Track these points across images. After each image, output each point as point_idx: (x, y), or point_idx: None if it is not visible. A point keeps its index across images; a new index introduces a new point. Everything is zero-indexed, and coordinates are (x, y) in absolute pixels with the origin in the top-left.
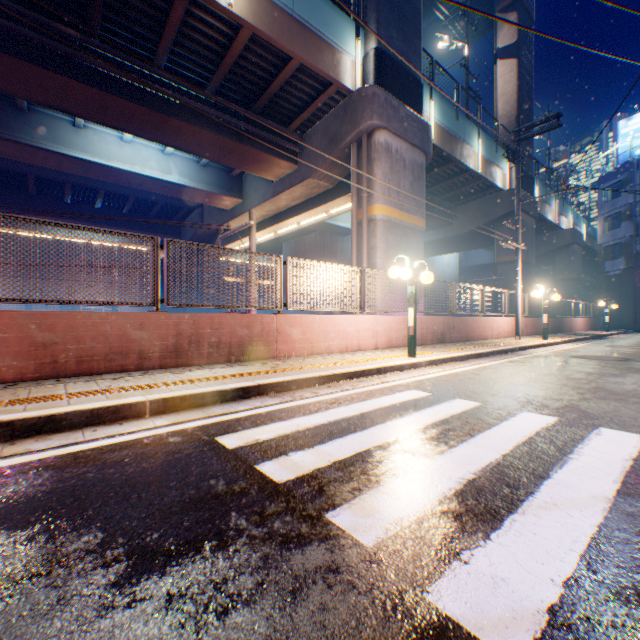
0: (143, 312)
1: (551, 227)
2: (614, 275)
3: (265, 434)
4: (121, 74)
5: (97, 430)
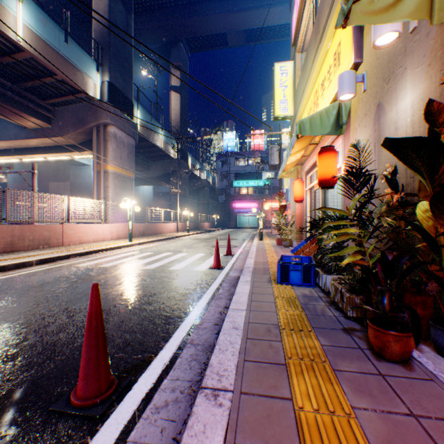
0: None
1: (198, 177)
2: (222, 202)
3: (92, 263)
4: None
5: (23, 269)
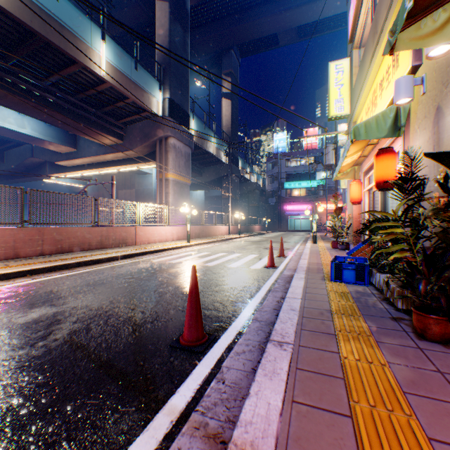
0: (90, 227)
1: (247, 180)
2: (272, 205)
3: (161, 259)
4: (24, 85)
5: (112, 262)
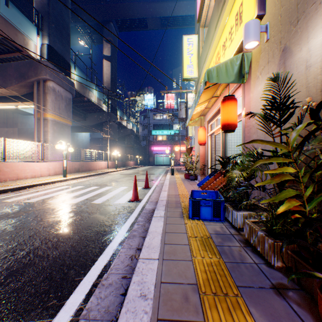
0: None
1: (125, 127)
2: (144, 146)
3: (19, 198)
4: None
5: None
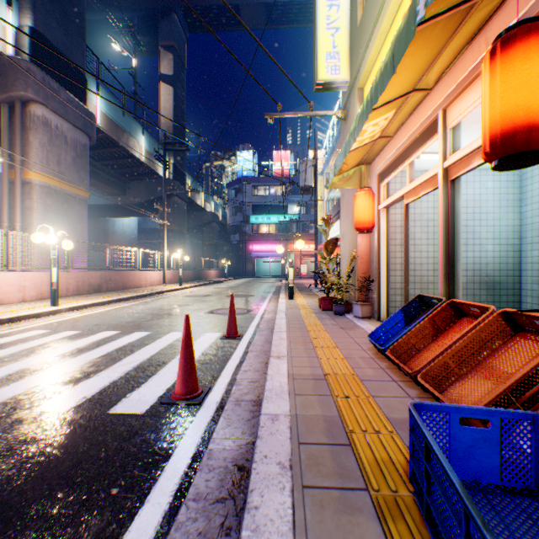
0: None
1: (202, 209)
2: (236, 244)
3: None
4: None
5: None
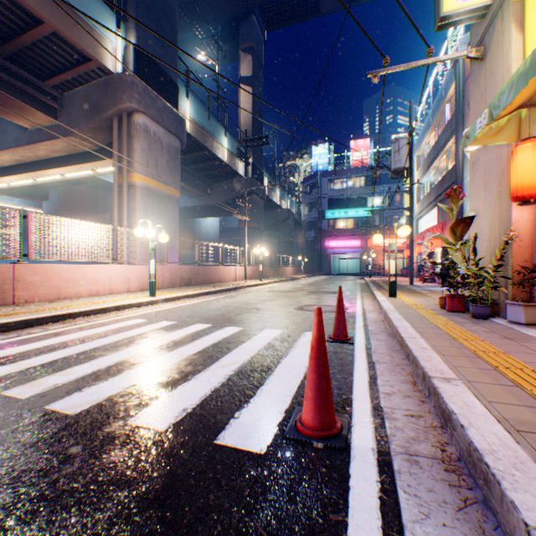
0: None
1: (277, 206)
2: (310, 240)
3: None
4: None
5: None
